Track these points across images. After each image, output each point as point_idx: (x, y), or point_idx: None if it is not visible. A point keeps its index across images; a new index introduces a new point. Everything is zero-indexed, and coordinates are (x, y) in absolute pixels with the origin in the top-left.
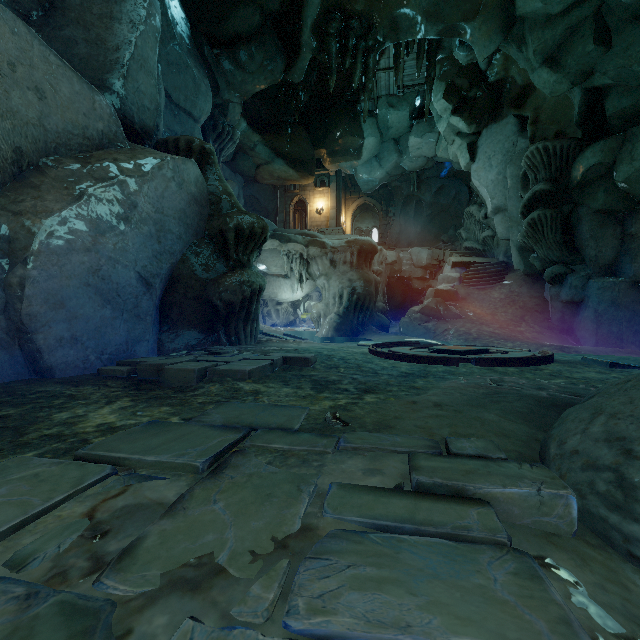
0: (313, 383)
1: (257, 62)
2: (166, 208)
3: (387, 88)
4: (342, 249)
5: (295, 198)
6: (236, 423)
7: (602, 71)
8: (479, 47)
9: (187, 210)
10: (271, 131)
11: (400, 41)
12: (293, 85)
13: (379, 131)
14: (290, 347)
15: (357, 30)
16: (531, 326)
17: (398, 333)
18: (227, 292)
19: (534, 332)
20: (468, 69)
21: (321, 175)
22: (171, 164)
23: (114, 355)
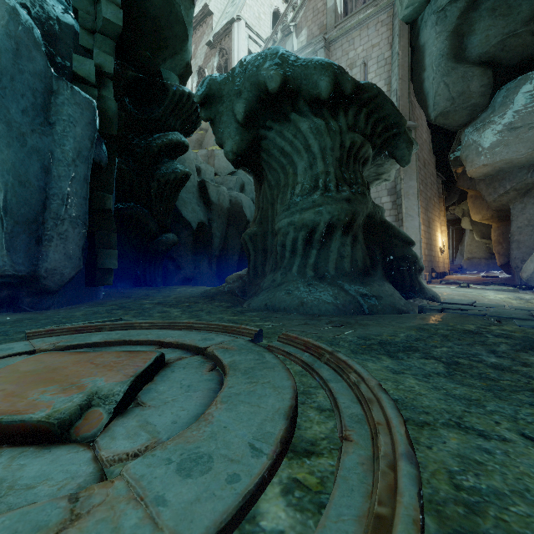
0: None
1: None
2: None
3: None
4: None
5: None
6: None
7: None
8: None
9: None
10: None
11: None
12: None
13: None
14: None
15: None
16: None
17: None
18: None
19: None
20: None
21: None
22: None
23: None
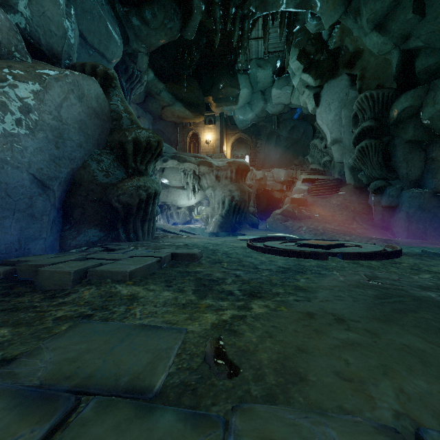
0: (197, 283)
1: (159, 20)
2: (65, 117)
3: (256, 53)
4: (224, 168)
5: (190, 132)
6: (65, 378)
7: (417, 35)
8: (326, 17)
9: (88, 122)
10: (172, 81)
11: (267, 12)
12: (188, 46)
13: (250, 85)
14: (181, 242)
15: (236, 1)
16: (360, 224)
17: (265, 229)
18: (124, 195)
19: (363, 228)
20: (315, 39)
21: (209, 116)
22: (70, 78)
23: (3, 253)
